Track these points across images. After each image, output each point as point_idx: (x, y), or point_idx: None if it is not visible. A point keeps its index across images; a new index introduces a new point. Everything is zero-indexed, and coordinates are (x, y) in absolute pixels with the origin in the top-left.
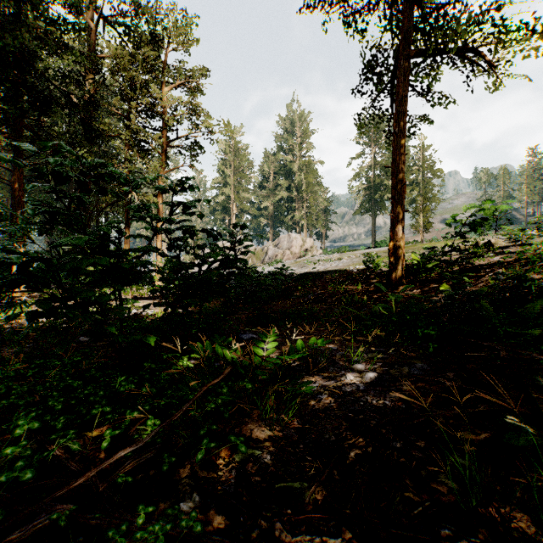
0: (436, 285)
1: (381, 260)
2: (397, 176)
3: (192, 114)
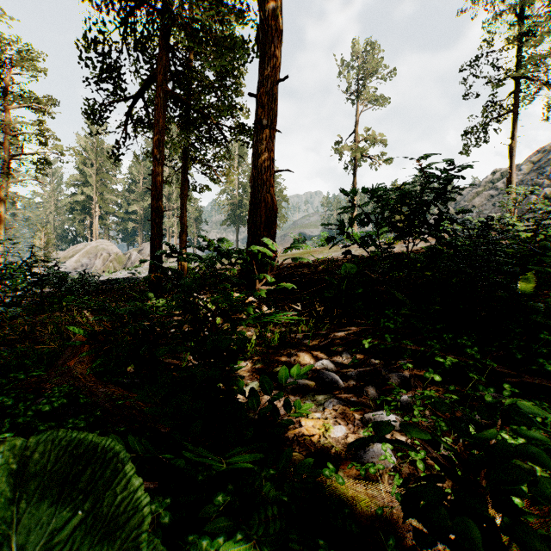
0: None
1: None
2: (182, 223)
3: (40, 135)
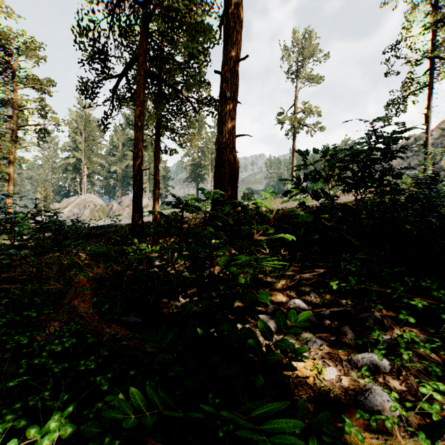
0: None
1: None
2: (155, 180)
3: (41, 110)
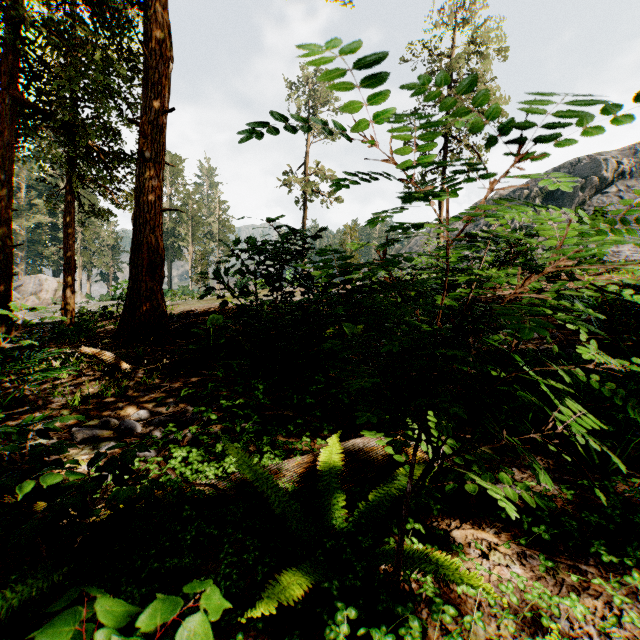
0: None
1: None
2: (67, 256)
3: None
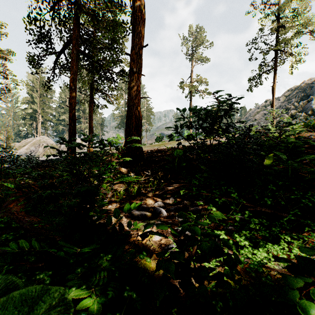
0: None
1: None
2: (90, 126)
3: (3, 73)
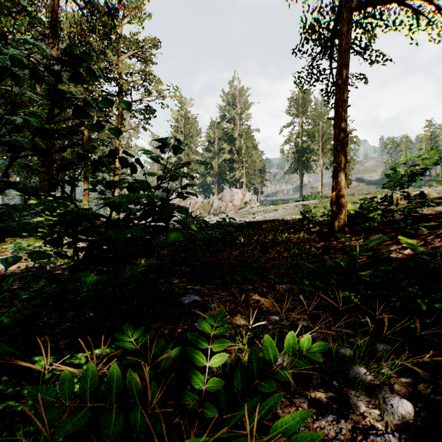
0: (383, 235)
1: (318, 211)
2: (340, 128)
3: (145, 81)
